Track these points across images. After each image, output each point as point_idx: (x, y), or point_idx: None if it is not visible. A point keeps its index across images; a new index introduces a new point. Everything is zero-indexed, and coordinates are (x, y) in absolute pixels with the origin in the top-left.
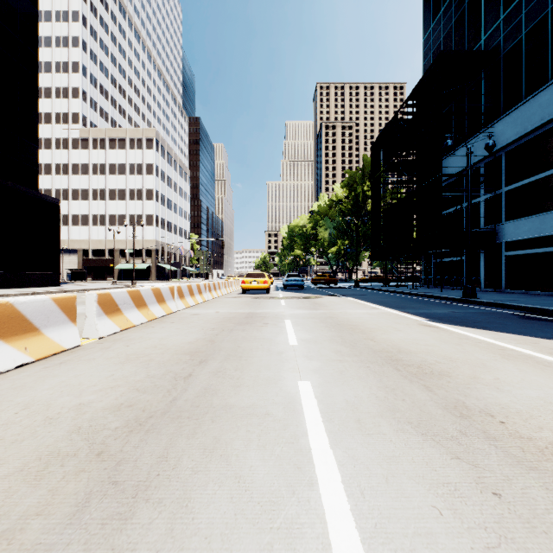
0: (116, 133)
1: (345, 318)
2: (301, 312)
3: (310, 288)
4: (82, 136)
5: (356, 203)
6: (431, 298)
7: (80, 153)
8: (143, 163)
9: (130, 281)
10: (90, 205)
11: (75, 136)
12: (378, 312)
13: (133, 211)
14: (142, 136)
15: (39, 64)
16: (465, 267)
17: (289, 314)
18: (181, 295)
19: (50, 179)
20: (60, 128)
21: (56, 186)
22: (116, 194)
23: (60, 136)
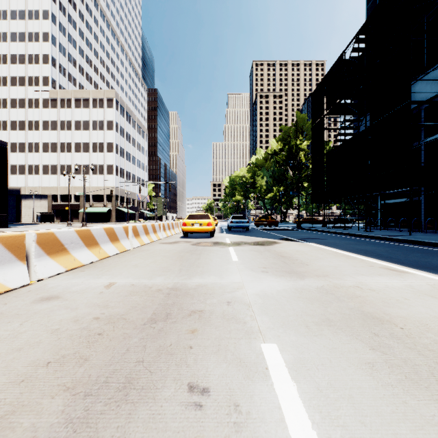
0: (81, 94)
1: (420, 326)
2: (277, 286)
3: (254, 229)
4: (51, 96)
5: (290, 154)
6: (419, 245)
7: (50, 111)
8: (105, 120)
9: (93, 222)
10: (58, 156)
11: (45, 97)
12: (433, 286)
13: (96, 161)
14: (103, 97)
15: (14, 34)
16: (423, 208)
17: (257, 300)
18: (56, 248)
19: (24, 134)
20: (33, 90)
21: (29, 140)
22: (81, 147)
23: (33, 96)
